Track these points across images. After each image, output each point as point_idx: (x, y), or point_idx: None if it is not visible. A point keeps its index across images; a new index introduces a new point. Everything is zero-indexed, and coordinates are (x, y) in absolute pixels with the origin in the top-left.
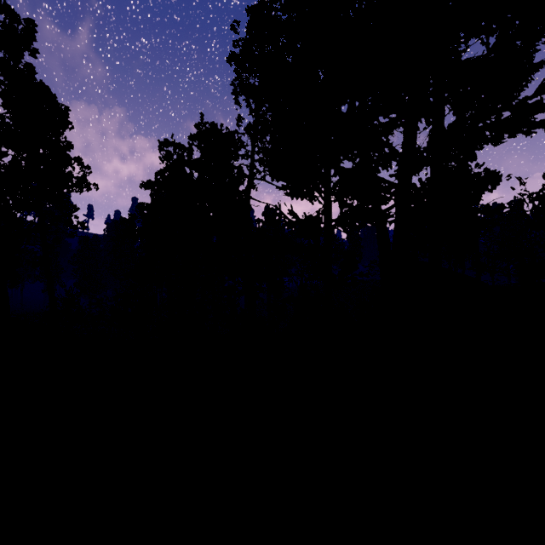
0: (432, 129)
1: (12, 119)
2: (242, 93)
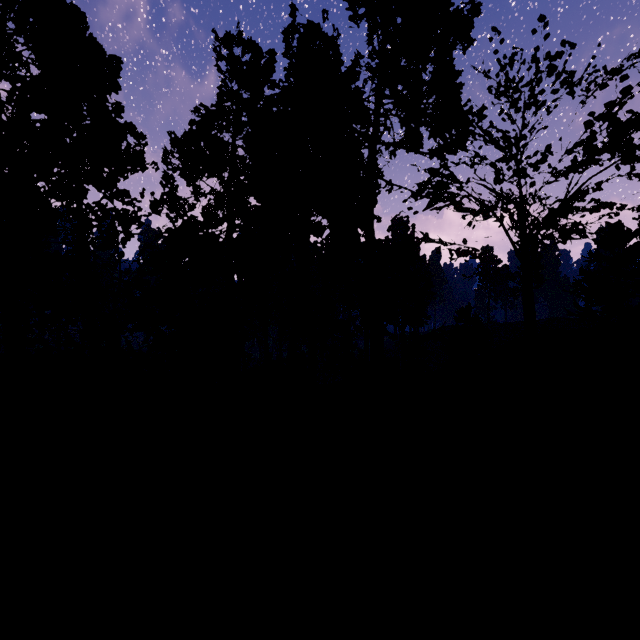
0: None
1: (38, 65)
2: None
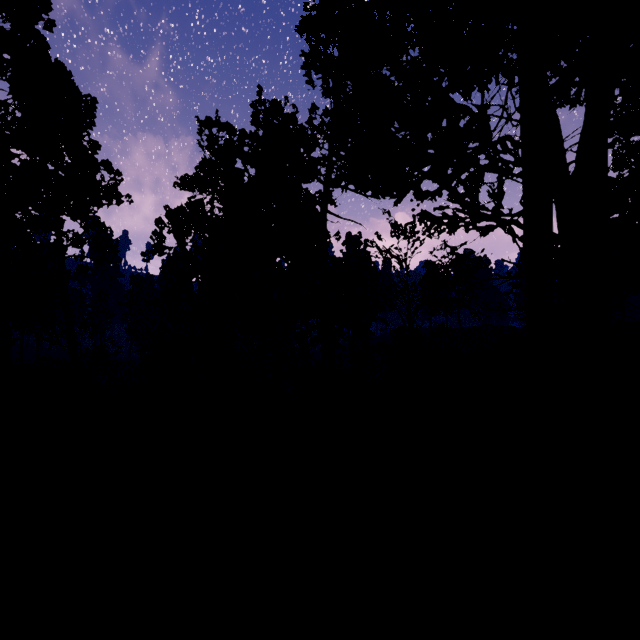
0: None
1: (21, 109)
2: (315, 64)
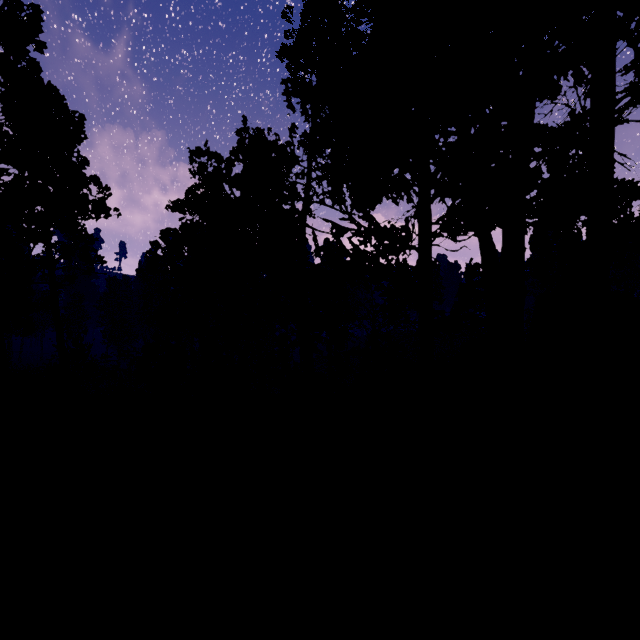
0: (593, 77)
1: (12, 128)
2: (295, 93)
